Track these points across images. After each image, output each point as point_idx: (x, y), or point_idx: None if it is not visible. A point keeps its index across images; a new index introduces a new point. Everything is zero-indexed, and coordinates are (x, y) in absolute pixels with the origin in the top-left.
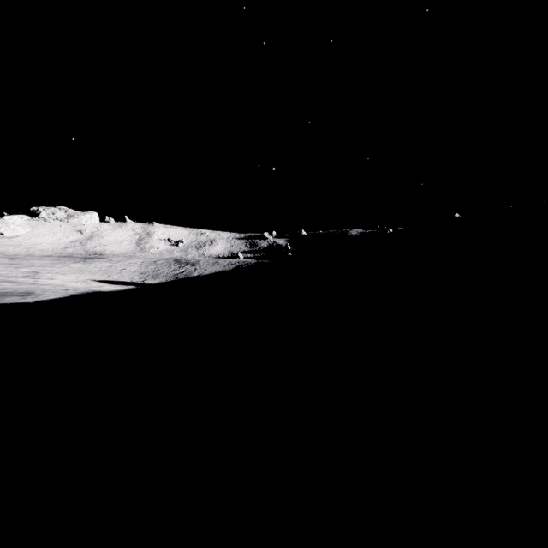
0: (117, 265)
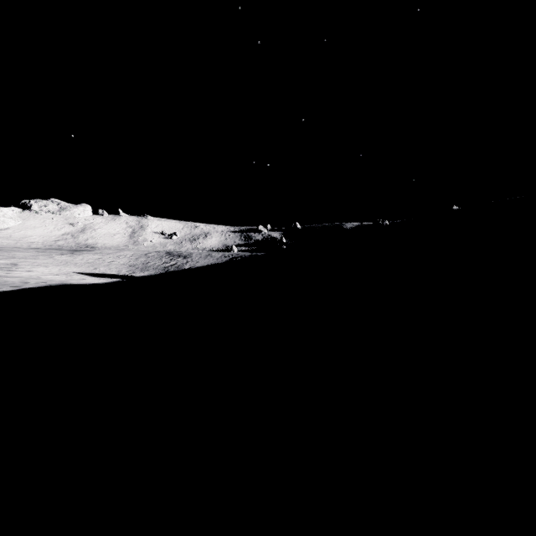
0: (106, 258)
